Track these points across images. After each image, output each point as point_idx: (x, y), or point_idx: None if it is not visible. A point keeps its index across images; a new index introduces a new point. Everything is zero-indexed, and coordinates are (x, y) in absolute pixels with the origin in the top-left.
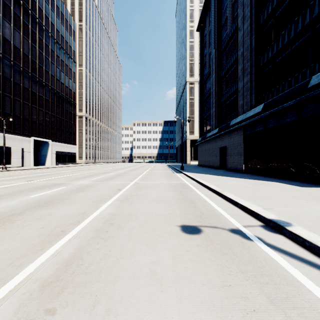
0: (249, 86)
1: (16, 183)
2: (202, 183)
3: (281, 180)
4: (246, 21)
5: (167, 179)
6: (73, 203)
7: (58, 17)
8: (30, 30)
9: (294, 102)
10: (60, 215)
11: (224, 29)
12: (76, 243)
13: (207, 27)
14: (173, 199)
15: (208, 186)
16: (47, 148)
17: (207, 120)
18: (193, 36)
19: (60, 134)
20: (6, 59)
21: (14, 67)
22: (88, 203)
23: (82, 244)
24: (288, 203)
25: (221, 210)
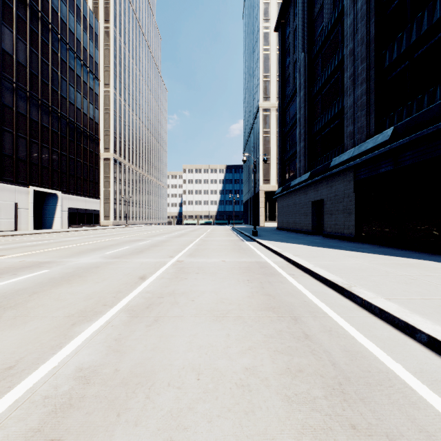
0: (365, 102)
1: None
2: (298, 264)
3: (433, 256)
4: None
5: (232, 254)
6: (16, 323)
7: (72, 12)
8: (28, 28)
9: None
10: None
11: (319, 20)
12: None
13: (291, 23)
14: (249, 306)
15: (313, 271)
16: (55, 203)
17: (291, 161)
18: (268, 42)
19: (75, 183)
20: None
21: (2, 81)
22: (54, 321)
23: None
24: None
25: (382, 352)
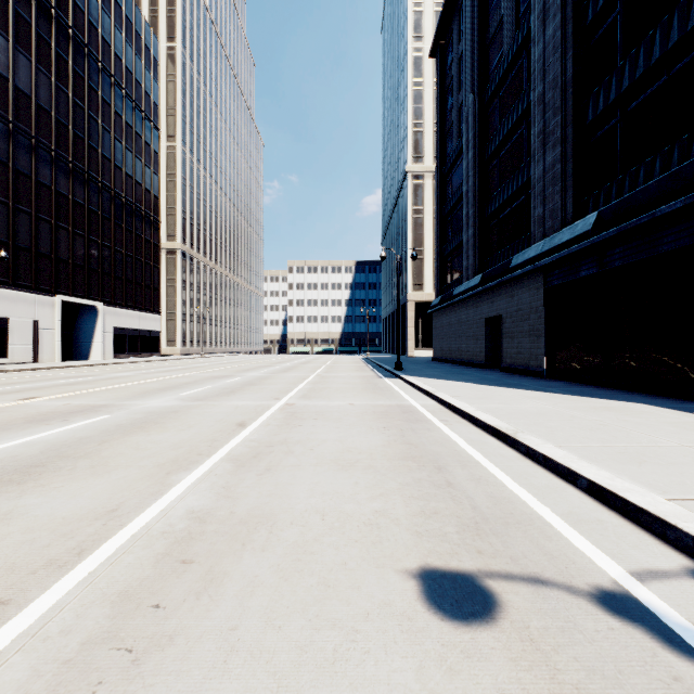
0: (560, 173)
1: None
2: (455, 407)
3: (647, 397)
4: (552, 19)
5: (364, 395)
6: (98, 472)
7: (119, 27)
8: (54, 53)
9: (685, 202)
10: (34, 522)
11: (496, 46)
12: (8, 686)
13: (455, 46)
14: (383, 456)
15: (473, 416)
16: (93, 320)
17: (455, 256)
18: (421, 72)
19: (124, 290)
20: None
21: (15, 136)
22: (144, 470)
23: (29, 693)
24: None
25: (532, 498)
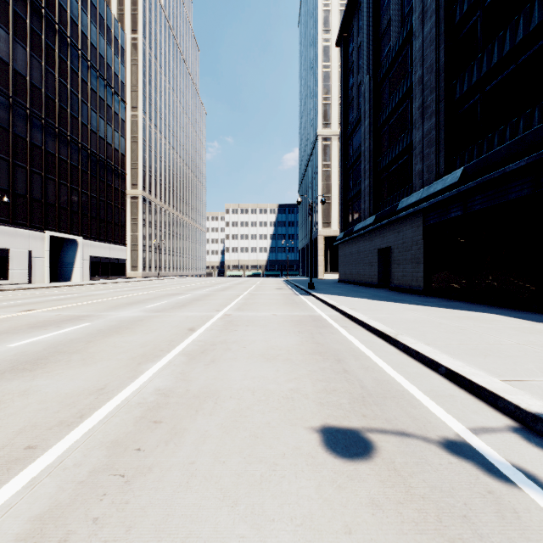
0: (434, 137)
1: None
2: (353, 316)
3: (499, 309)
4: (429, 19)
5: (284, 308)
6: (88, 363)
7: (94, 22)
8: (44, 43)
9: (527, 161)
10: (45, 396)
11: (386, 38)
12: (44, 496)
13: (355, 38)
14: (298, 351)
15: (366, 323)
16: (74, 250)
17: (355, 201)
18: (329, 57)
19: (98, 227)
20: (0, 94)
21: (14, 108)
22: (121, 361)
23: (58, 500)
24: None
25: (405, 380)
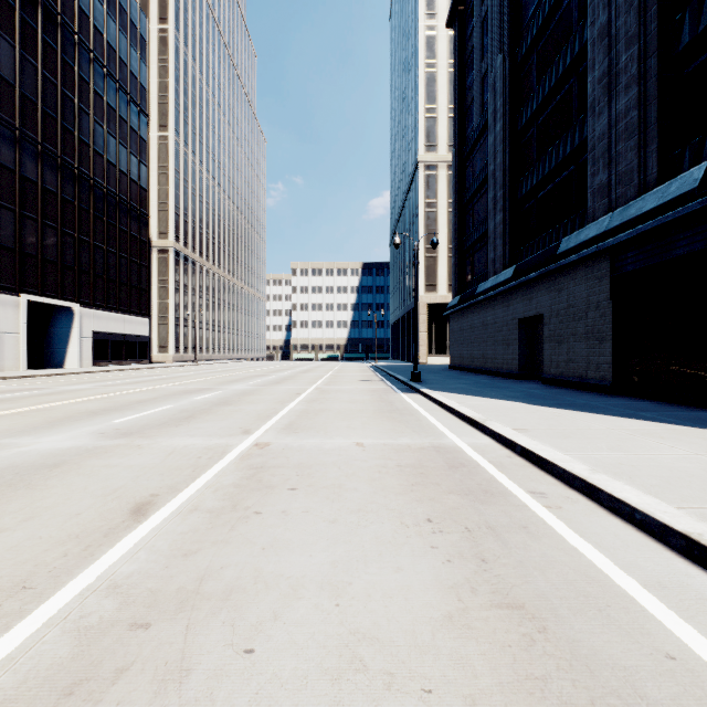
0: (636, 121)
1: None
2: (542, 458)
3: None
4: None
5: (378, 423)
6: None
7: None
8: (19, 18)
9: None
10: None
11: None
12: None
13: (477, 8)
14: None
15: (604, 491)
16: (68, 323)
17: (477, 250)
18: (434, 52)
19: (106, 290)
20: None
21: None
22: None
23: None
24: None
25: None
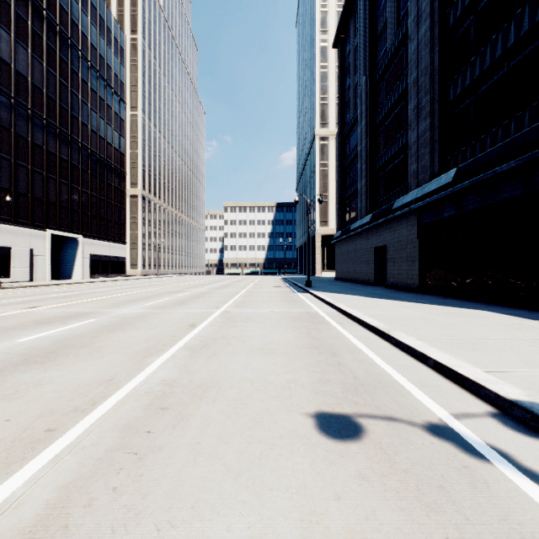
0: (429, 138)
1: (5, 312)
2: (348, 313)
3: (491, 306)
4: (423, 23)
5: (282, 305)
6: (95, 356)
7: (94, 23)
8: (45, 44)
9: (517, 163)
10: (59, 386)
11: (382, 40)
12: (67, 470)
13: (352, 39)
14: (295, 346)
15: (361, 319)
16: (75, 249)
17: (352, 200)
18: (326, 58)
19: (98, 226)
20: (2, 95)
21: (16, 108)
22: (127, 355)
23: (80, 473)
24: (530, 357)
25: (395, 372)
